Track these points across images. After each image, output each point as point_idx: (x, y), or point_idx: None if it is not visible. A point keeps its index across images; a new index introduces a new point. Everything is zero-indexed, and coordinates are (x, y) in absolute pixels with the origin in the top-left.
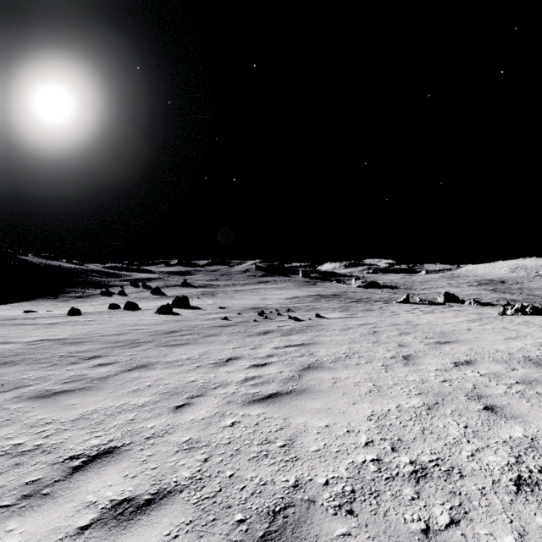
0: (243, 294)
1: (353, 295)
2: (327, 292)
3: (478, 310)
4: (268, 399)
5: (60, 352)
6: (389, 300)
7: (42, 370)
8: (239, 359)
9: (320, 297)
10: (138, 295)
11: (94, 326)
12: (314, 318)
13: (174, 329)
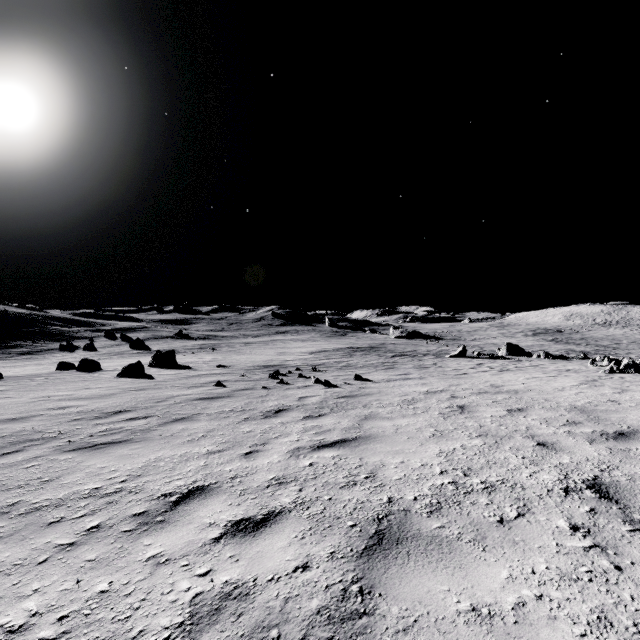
0: (254, 347)
1: (394, 348)
2: (361, 344)
3: (560, 365)
4: None
5: None
6: (440, 353)
7: None
8: (207, 496)
9: (353, 351)
10: (112, 349)
11: None
12: (353, 382)
13: (126, 405)
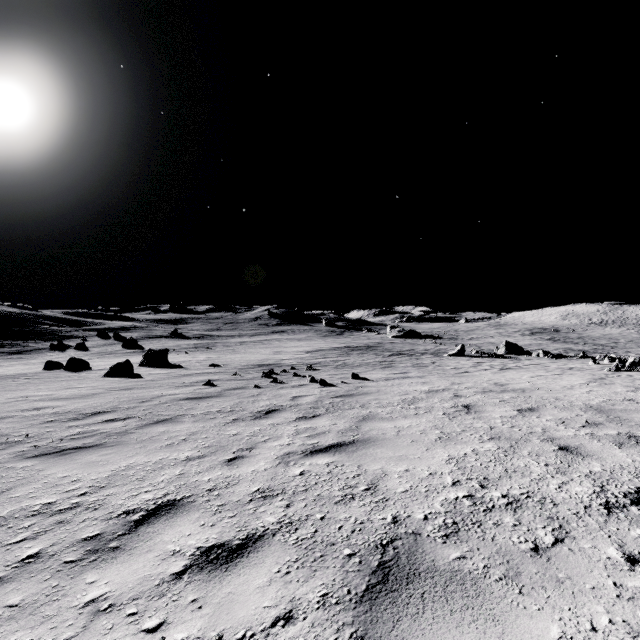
0: (250, 346)
1: (391, 347)
2: (358, 343)
3: (561, 364)
4: None
5: None
6: (438, 352)
7: None
8: (176, 514)
9: (350, 350)
10: (104, 349)
11: None
12: (350, 381)
13: (107, 405)
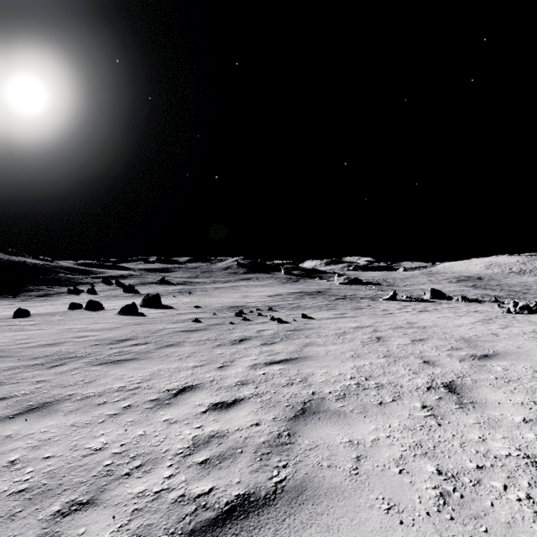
0: (223, 291)
1: (337, 292)
2: (310, 289)
3: (472, 307)
4: (224, 526)
5: None
6: (375, 297)
7: None
8: (195, 390)
9: (304, 294)
10: (109, 293)
11: (29, 332)
12: (300, 319)
13: (129, 335)
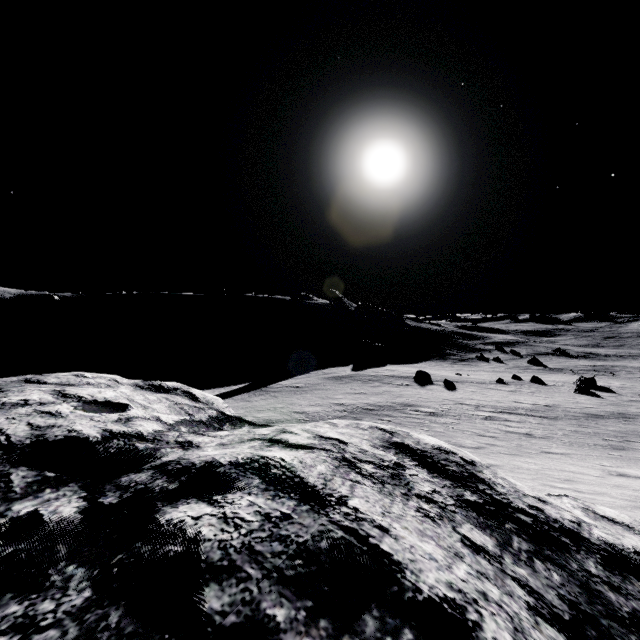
0: None
1: None
2: None
3: None
4: None
5: (566, 414)
6: None
7: (578, 422)
8: None
9: None
10: (514, 363)
11: (547, 398)
12: None
13: (621, 412)
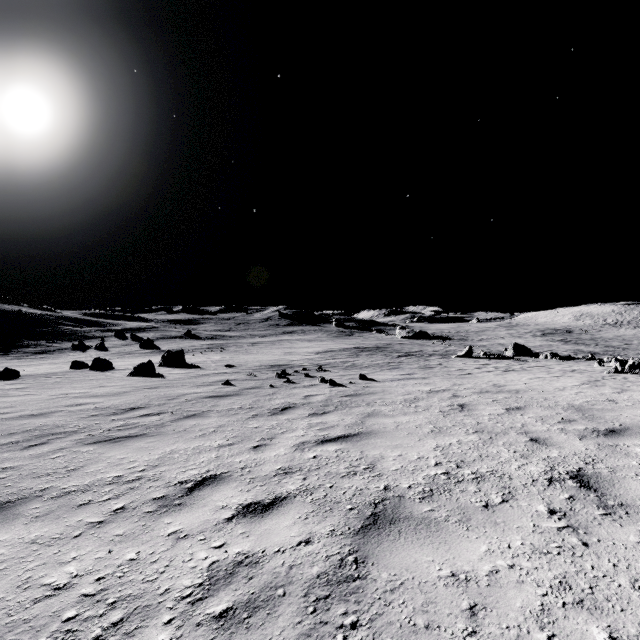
0: (261, 347)
1: (400, 348)
2: (367, 344)
3: (566, 366)
4: None
5: None
6: (446, 353)
7: None
8: (219, 483)
9: (360, 351)
10: (122, 349)
11: (12, 399)
12: (358, 381)
13: (139, 402)
